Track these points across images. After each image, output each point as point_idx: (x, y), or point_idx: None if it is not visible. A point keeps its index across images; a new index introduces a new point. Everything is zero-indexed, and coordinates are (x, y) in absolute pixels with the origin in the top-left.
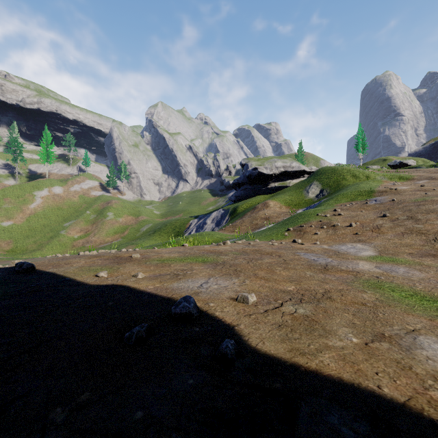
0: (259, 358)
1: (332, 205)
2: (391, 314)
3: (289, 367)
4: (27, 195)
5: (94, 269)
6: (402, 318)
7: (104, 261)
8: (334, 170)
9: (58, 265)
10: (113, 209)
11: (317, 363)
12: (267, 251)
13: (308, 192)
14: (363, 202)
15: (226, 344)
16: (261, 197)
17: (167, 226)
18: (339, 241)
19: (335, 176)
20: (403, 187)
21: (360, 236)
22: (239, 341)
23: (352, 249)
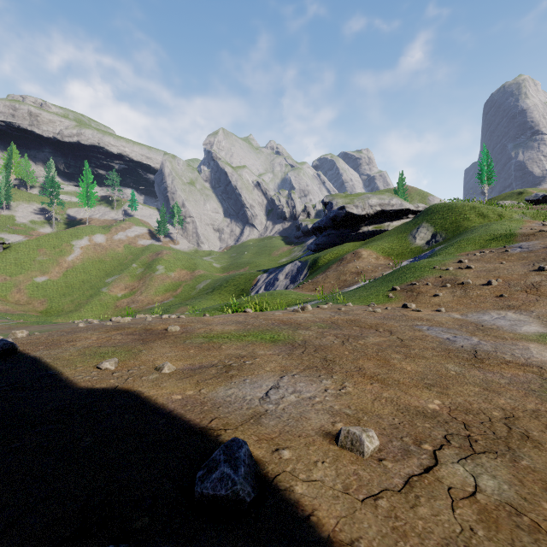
0: None
1: (453, 255)
2: None
3: None
4: (65, 245)
5: (102, 352)
6: None
7: (125, 336)
8: (451, 208)
9: (55, 343)
10: (164, 261)
11: None
12: (369, 322)
13: (415, 238)
14: (500, 249)
15: None
16: (350, 245)
17: (229, 282)
18: (476, 307)
19: (452, 215)
20: None
21: (508, 300)
22: None
23: (501, 320)
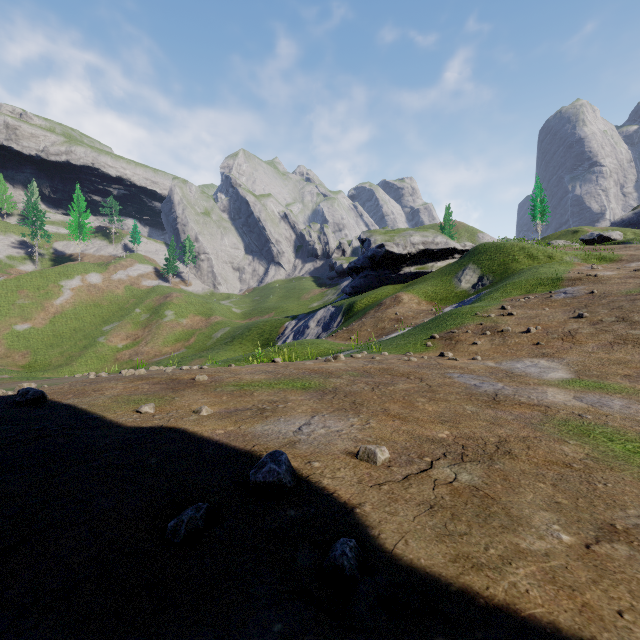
0: (401, 575)
1: (497, 300)
2: (617, 485)
3: (455, 596)
4: (51, 286)
5: (135, 399)
6: (638, 493)
7: (152, 386)
8: (499, 248)
9: (82, 392)
10: (174, 305)
11: (507, 589)
12: (402, 371)
13: (461, 281)
14: (545, 295)
15: (341, 549)
16: (390, 288)
17: (251, 330)
18: (512, 355)
19: (500, 256)
20: (607, 273)
21: (543, 347)
22: (363, 537)
23: (532, 368)
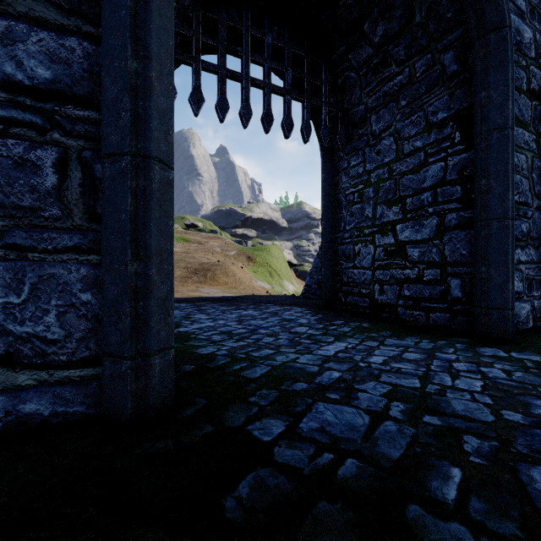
0: None
1: None
2: None
3: None
4: None
5: None
6: None
7: None
8: None
9: None
10: None
11: None
12: None
13: None
14: None
15: None
16: None
17: None
18: None
19: None
20: (178, 249)
21: None
22: None
23: None
